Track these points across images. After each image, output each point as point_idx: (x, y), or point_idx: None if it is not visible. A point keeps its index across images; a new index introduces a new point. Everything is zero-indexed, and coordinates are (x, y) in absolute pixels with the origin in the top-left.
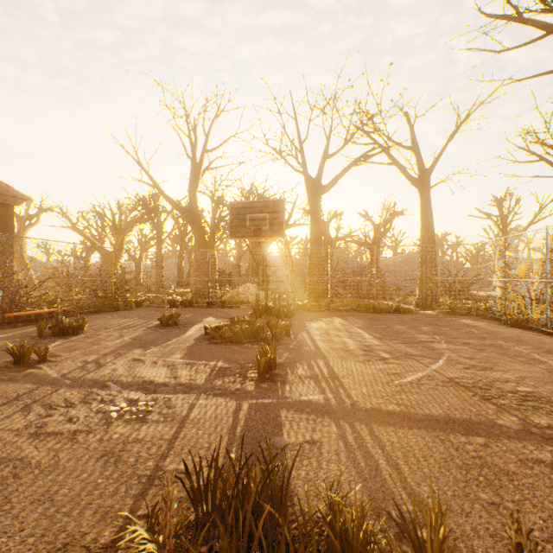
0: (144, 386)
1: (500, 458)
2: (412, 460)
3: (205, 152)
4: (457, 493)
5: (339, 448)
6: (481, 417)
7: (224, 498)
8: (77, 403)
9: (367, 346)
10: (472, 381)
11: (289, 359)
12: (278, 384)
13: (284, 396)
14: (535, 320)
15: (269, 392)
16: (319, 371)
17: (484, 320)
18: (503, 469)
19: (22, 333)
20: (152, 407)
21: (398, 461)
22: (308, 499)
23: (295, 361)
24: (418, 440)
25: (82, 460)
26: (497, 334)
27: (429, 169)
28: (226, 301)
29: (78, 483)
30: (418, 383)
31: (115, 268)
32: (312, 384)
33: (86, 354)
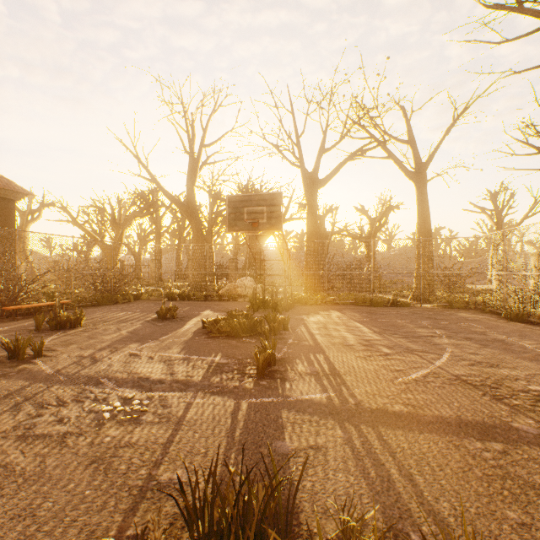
0: (140, 383)
1: (523, 468)
2: (427, 470)
3: (202, 147)
4: (481, 511)
5: (345, 454)
6: (495, 420)
7: (222, 521)
8: (69, 402)
9: (367, 341)
10: (479, 379)
11: (288, 355)
12: (278, 381)
13: (285, 394)
14: (536, 314)
15: (268, 390)
16: (319, 368)
17: (483, 313)
18: (528, 481)
19: (21, 326)
20: (147, 406)
21: (412, 471)
22: (318, 524)
23: (295, 357)
24: (431, 445)
25: (70, 467)
26: (498, 329)
27: (425, 163)
28: (224, 295)
29: (63, 495)
30: (423, 380)
31: (114, 261)
32: (313, 381)
33: (82, 349)
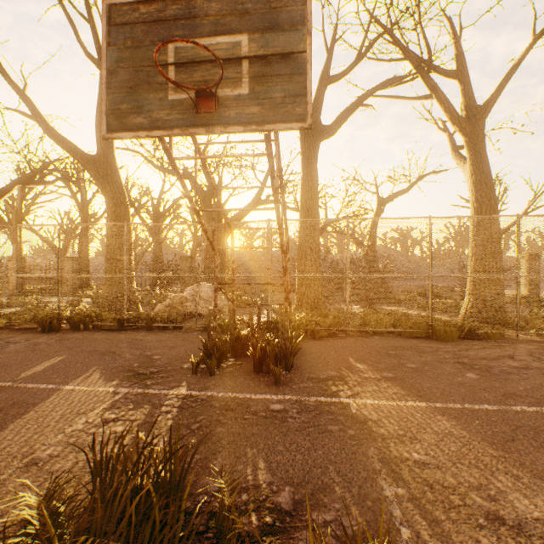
0: None
1: None
2: None
3: None
4: None
5: None
6: None
7: None
8: None
9: None
10: None
11: None
12: None
13: None
14: None
15: None
16: None
17: None
18: None
19: None
20: None
21: None
22: None
23: None
24: None
25: None
26: None
27: (485, 106)
28: (157, 317)
29: None
30: None
31: None
32: None
33: None
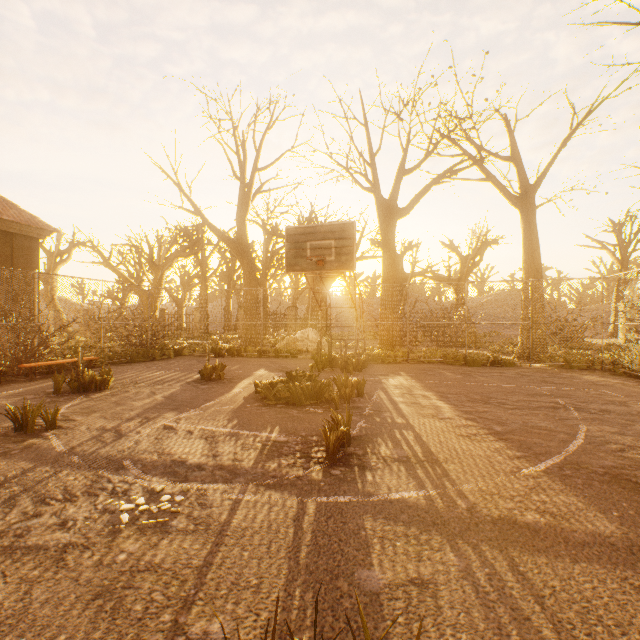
0: (172, 469)
1: None
2: (601, 634)
3: (255, 171)
4: None
5: (466, 597)
6: None
7: None
8: (79, 495)
9: (468, 413)
10: (639, 472)
11: (365, 431)
12: (355, 470)
13: (366, 491)
14: None
15: (343, 484)
16: (409, 451)
17: (615, 376)
18: None
19: (38, 388)
20: (179, 505)
21: (577, 634)
22: None
23: (375, 434)
24: (596, 586)
25: (64, 604)
26: None
27: (534, 185)
28: (281, 350)
29: None
30: (558, 473)
31: (152, 310)
32: (403, 471)
33: (106, 418)
